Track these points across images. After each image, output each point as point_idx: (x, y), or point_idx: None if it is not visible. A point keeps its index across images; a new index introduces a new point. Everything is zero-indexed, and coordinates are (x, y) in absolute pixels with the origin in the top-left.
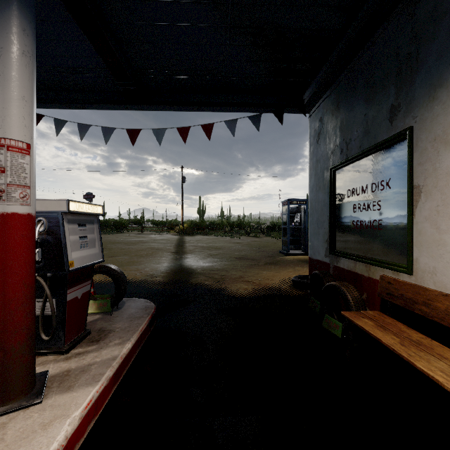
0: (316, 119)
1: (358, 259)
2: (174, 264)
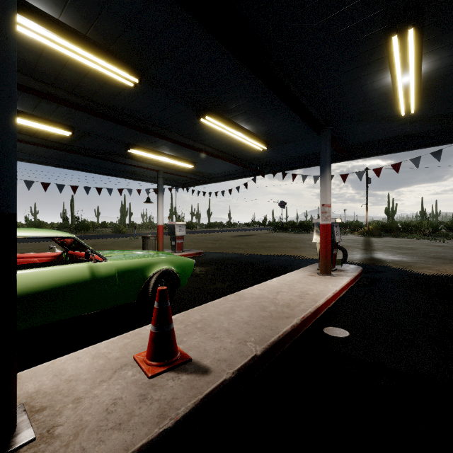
0: None
1: None
2: (365, 256)
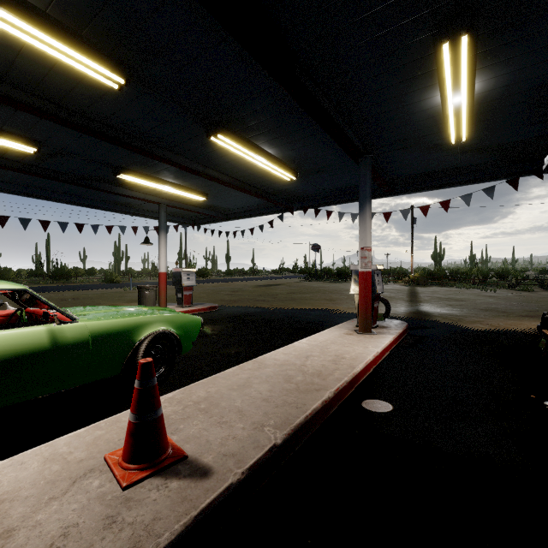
0: None
1: None
2: (410, 309)
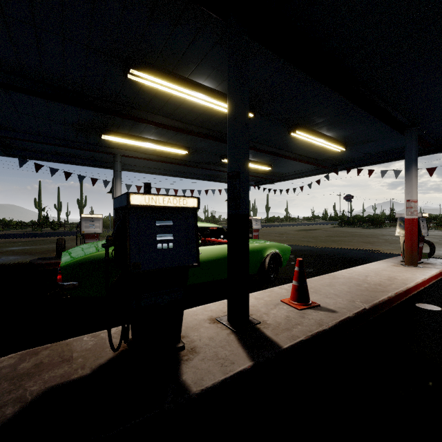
0: None
1: None
2: None
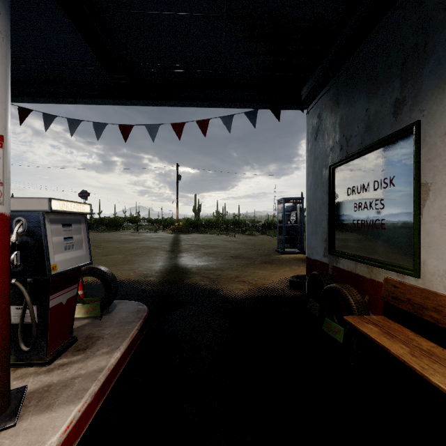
0: (314, 116)
1: (359, 259)
2: (168, 263)
